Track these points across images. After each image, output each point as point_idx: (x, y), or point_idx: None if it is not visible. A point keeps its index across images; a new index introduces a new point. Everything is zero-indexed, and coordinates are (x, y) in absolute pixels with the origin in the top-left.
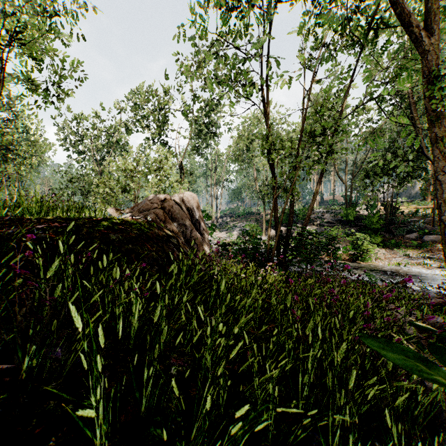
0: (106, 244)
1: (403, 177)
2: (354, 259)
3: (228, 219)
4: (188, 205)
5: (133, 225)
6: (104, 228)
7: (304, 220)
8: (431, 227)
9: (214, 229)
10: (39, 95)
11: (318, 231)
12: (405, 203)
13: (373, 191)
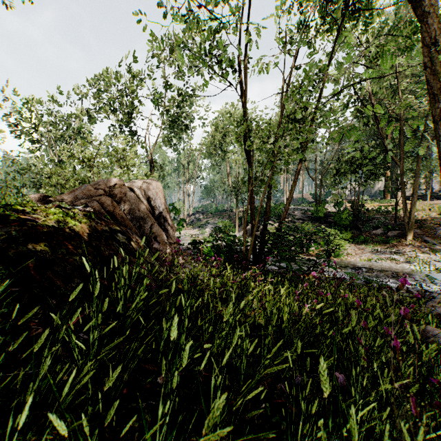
0: None
1: (370, 175)
2: (327, 255)
3: (200, 216)
4: (149, 194)
5: (52, 215)
6: None
7: (276, 217)
8: (393, 223)
9: (187, 226)
10: None
11: (289, 227)
12: (369, 201)
13: (343, 188)
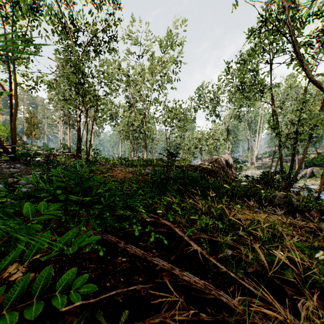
0: (202, 172)
1: None
2: None
3: (266, 160)
4: (226, 159)
5: (207, 167)
6: (201, 168)
7: None
8: None
9: (254, 168)
10: (180, 130)
11: None
12: None
13: None
